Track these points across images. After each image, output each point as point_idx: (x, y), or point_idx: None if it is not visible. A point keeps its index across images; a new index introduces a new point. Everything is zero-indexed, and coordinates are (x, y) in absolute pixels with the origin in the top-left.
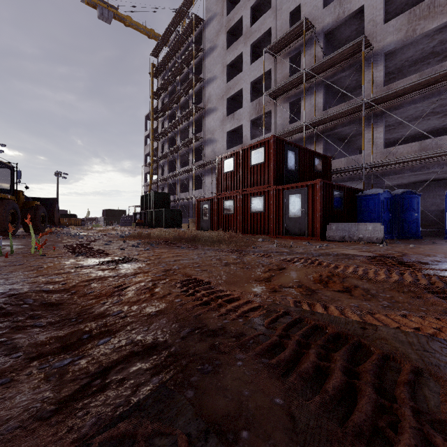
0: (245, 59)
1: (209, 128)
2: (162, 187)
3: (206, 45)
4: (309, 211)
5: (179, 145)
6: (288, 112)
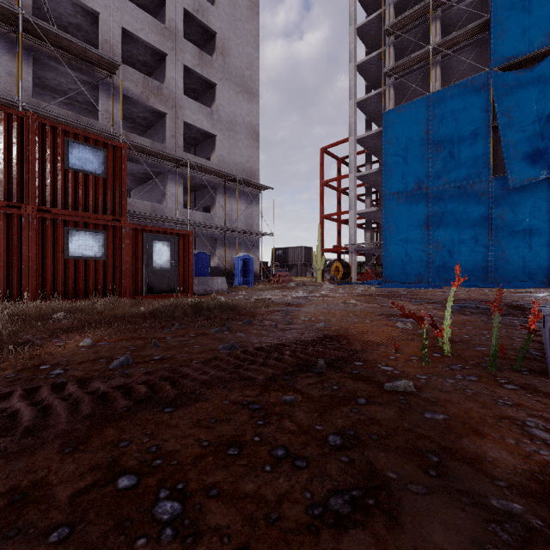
0: None
1: None
2: None
3: None
4: (181, 264)
5: None
6: None
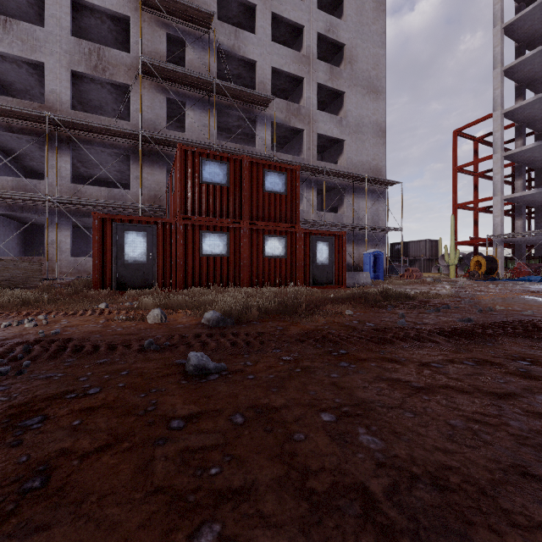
0: None
1: None
2: None
3: None
4: (336, 261)
5: None
6: (165, 110)
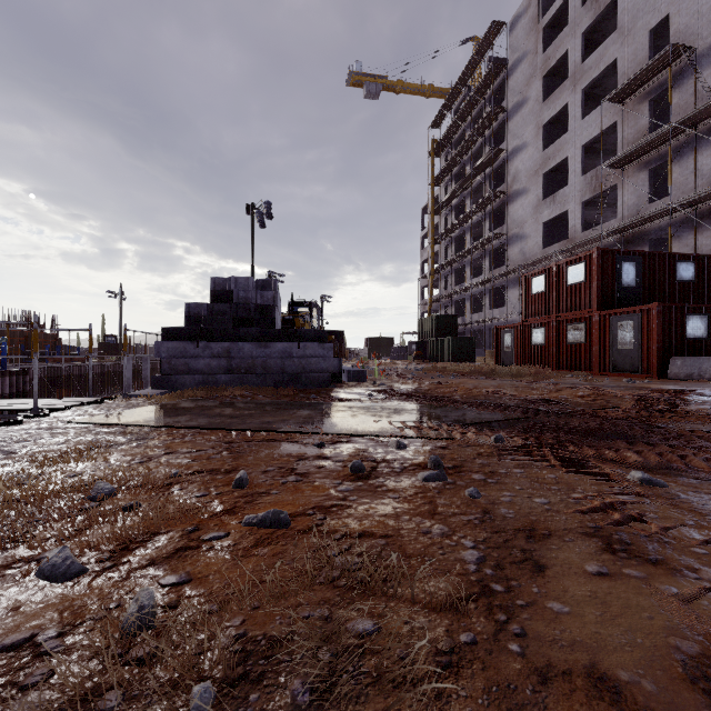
0: (573, 113)
1: (515, 220)
2: (445, 306)
3: (510, 100)
4: (644, 343)
5: (471, 248)
6: (646, 185)
